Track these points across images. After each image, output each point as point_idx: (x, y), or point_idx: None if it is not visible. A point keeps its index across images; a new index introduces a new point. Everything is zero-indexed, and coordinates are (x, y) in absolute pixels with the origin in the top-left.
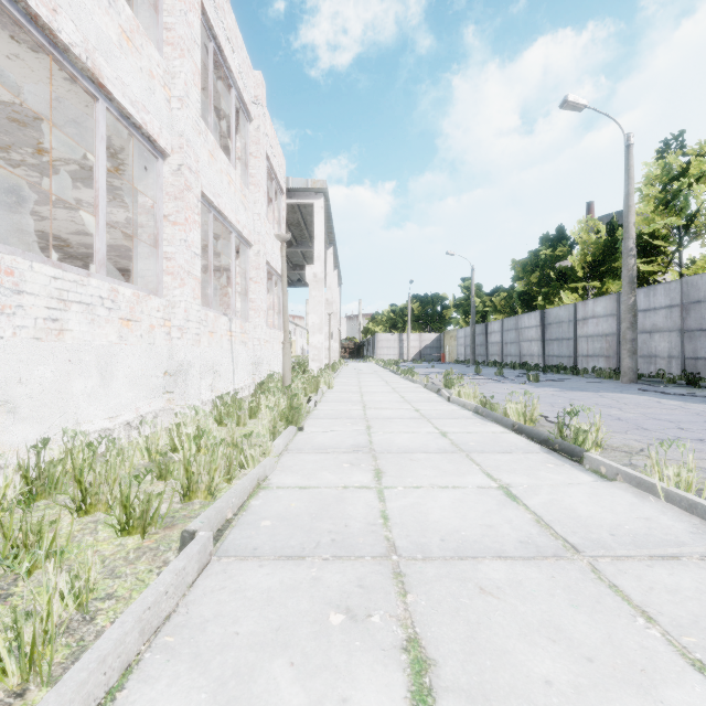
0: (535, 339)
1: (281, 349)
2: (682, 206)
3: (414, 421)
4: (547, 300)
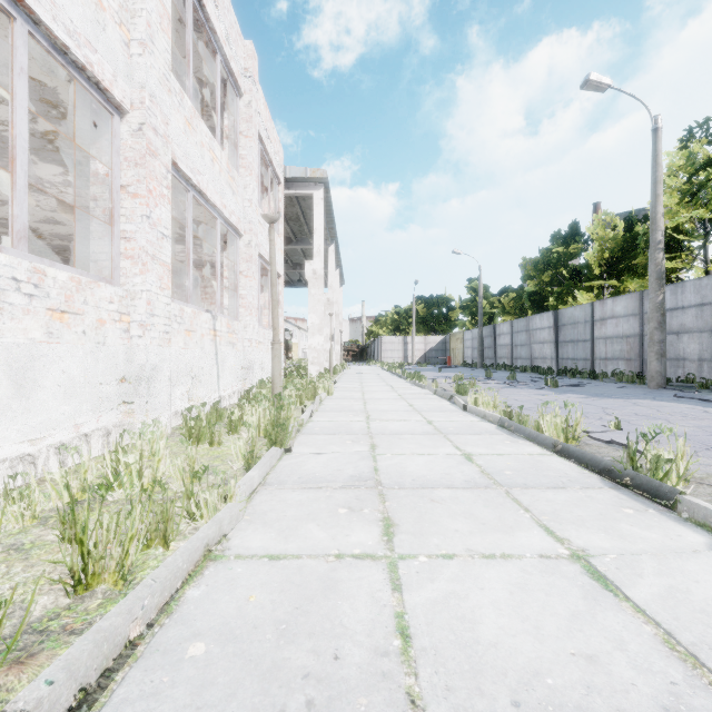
0: (548, 341)
1: None
2: (709, 198)
3: (428, 438)
4: (560, 300)
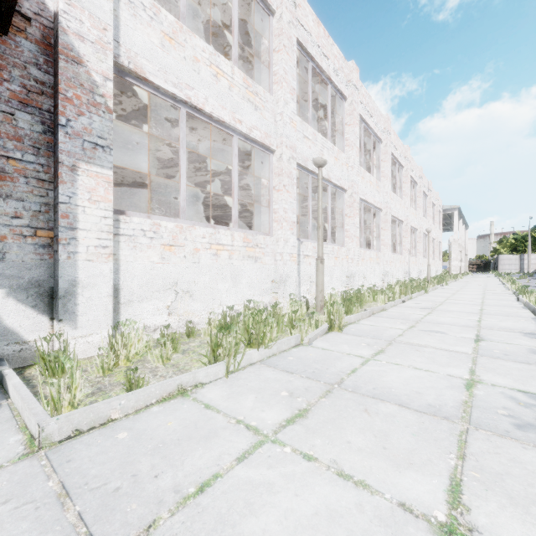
0: None
1: (440, 267)
2: None
3: (481, 282)
4: None
